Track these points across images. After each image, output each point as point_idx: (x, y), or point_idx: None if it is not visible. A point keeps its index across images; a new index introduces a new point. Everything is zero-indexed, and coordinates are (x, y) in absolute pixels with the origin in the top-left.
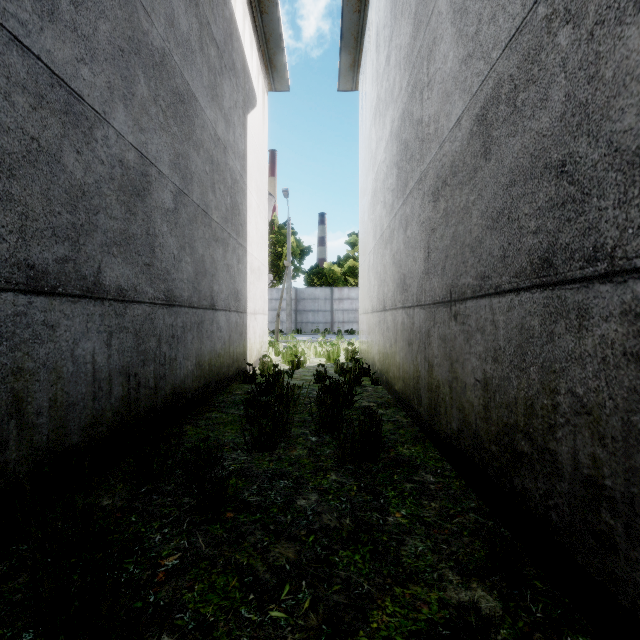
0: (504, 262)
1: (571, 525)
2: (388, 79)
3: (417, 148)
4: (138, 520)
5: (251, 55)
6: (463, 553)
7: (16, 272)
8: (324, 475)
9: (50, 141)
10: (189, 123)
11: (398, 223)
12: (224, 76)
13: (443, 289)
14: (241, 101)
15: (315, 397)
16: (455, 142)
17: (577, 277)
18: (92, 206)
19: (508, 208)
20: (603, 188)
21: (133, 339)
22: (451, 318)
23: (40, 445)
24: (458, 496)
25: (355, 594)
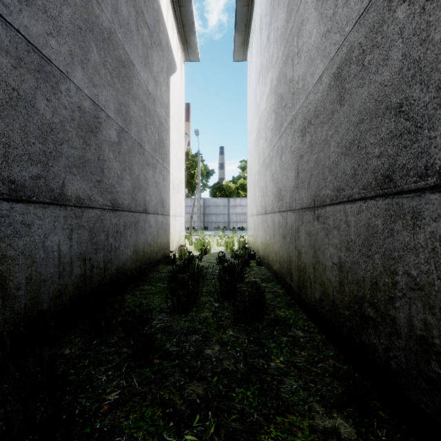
0: (355, 178)
1: (407, 371)
2: (268, 51)
3: (289, 99)
4: (90, 365)
5: (172, 36)
6: (326, 390)
7: (1, 185)
8: (224, 331)
9: (27, 91)
10: (128, 82)
11: (276, 152)
12: (153, 49)
13: (308, 198)
14: (165, 67)
15: (217, 274)
16: (317, 93)
17: (412, 189)
18: (58, 139)
19: (358, 139)
20: (433, 122)
21: (88, 234)
22: (314, 219)
23: (19, 311)
24: (320, 347)
25: (248, 422)
